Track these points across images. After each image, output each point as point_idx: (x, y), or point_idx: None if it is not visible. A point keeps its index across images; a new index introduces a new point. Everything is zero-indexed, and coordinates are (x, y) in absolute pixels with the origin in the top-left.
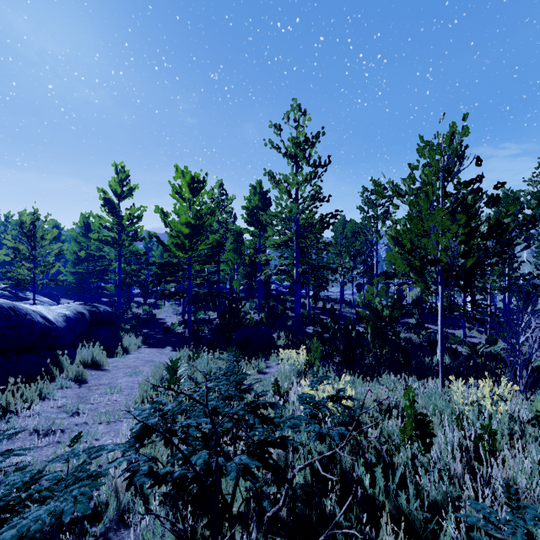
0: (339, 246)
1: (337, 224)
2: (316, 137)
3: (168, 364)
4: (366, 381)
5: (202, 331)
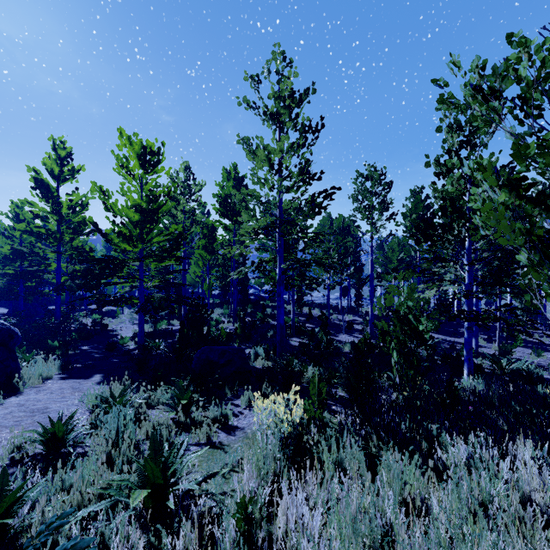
0: (328, 243)
1: (321, 221)
2: (305, 95)
3: (42, 432)
4: (414, 456)
5: (157, 347)
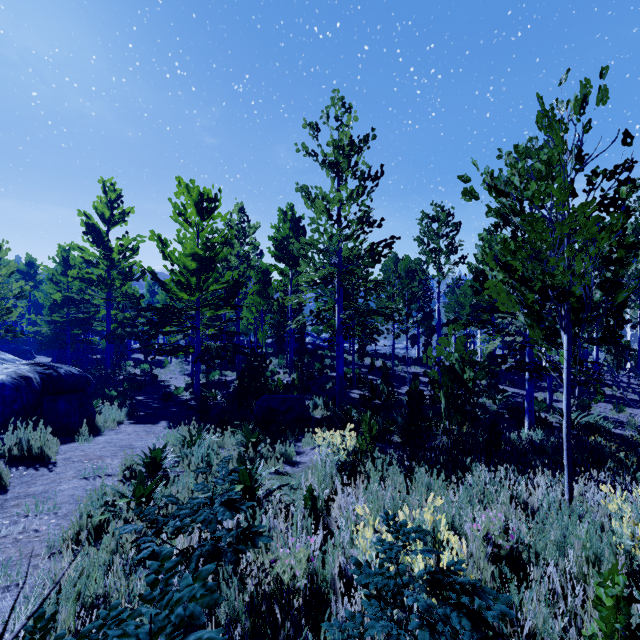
0: (391, 288)
1: (386, 262)
2: (365, 141)
3: (145, 457)
4: (446, 480)
5: (213, 397)
